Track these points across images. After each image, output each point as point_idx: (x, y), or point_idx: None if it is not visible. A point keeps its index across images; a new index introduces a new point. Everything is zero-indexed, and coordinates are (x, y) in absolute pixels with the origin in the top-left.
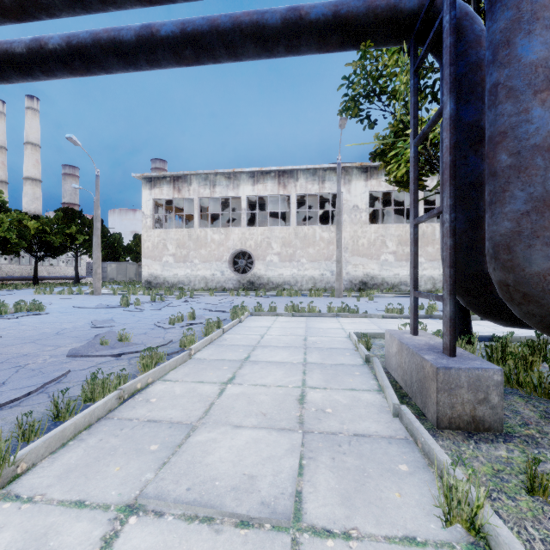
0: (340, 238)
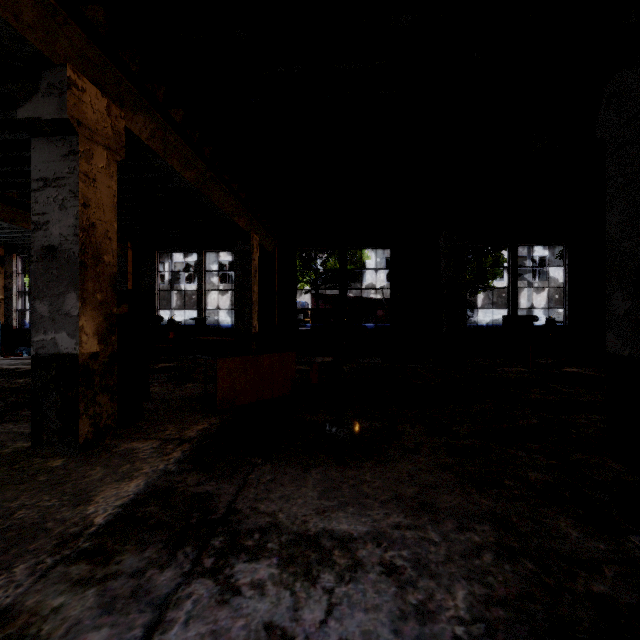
0: (172, 296)
